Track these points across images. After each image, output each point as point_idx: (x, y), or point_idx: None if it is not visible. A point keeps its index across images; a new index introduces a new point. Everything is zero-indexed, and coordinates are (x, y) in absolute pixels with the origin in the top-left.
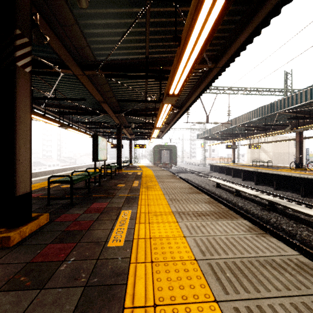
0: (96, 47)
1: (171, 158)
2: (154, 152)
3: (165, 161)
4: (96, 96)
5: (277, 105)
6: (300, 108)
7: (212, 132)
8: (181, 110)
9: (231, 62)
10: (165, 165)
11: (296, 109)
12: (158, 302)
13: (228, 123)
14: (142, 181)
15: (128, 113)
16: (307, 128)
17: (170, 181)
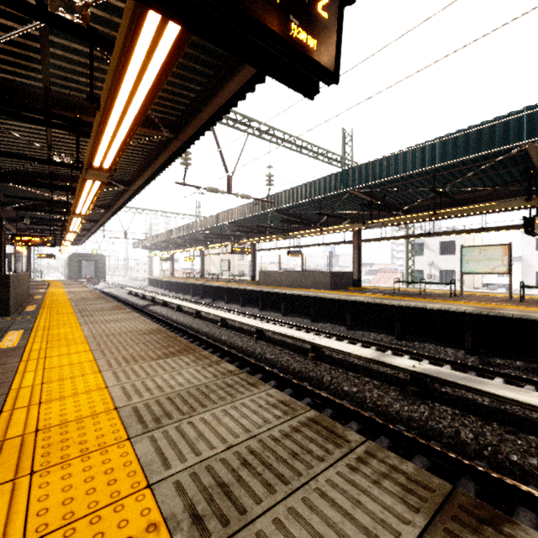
0: (21, 215)
1: (98, 271)
2: (71, 263)
3: (87, 275)
4: (9, 227)
5: (169, 233)
6: (186, 236)
7: (143, 243)
8: (90, 232)
9: (103, 225)
10: (87, 280)
11: (185, 236)
12: (54, 292)
13: (146, 240)
14: (50, 286)
15: (35, 232)
16: (188, 250)
17: (74, 285)
